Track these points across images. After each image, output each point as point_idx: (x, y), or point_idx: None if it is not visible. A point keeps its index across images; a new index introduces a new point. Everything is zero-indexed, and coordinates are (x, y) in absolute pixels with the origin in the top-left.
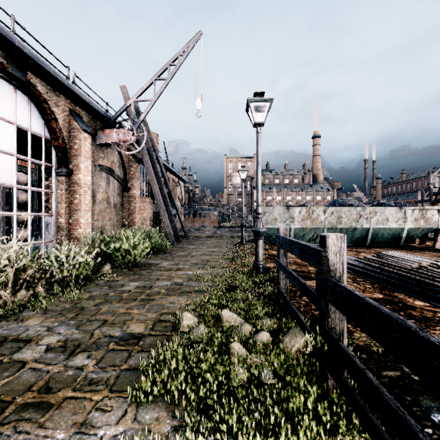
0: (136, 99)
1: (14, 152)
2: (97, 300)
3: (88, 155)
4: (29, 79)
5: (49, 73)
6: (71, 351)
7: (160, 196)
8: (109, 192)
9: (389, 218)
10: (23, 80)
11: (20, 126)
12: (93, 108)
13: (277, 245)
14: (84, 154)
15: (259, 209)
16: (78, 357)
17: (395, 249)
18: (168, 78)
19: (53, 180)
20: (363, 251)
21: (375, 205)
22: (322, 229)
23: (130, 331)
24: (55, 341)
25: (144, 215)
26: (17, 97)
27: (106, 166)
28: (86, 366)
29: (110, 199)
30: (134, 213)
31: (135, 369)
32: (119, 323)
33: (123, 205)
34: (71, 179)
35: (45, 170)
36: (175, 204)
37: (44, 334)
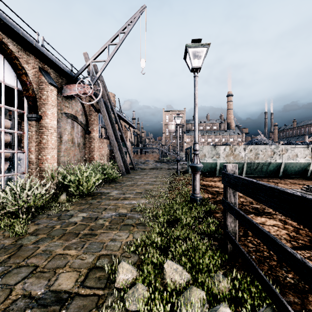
0: (93, 60)
1: None
2: (41, 234)
3: (54, 104)
4: (1, 38)
5: (18, 34)
6: None
7: (114, 137)
8: (74, 134)
9: (298, 155)
10: None
11: None
12: (59, 66)
13: (224, 184)
14: (51, 103)
15: (196, 146)
16: None
17: (305, 180)
18: (119, 43)
19: (25, 124)
20: (279, 182)
21: (284, 144)
22: (242, 163)
23: (57, 287)
24: None
25: (102, 152)
26: None
27: (71, 113)
28: None
29: (74, 139)
30: (94, 151)
31: None
32: (49, 272)
33: (85, 145)
34: (40, 123)
35: (19, 116)
36: (126, 144)
37: None
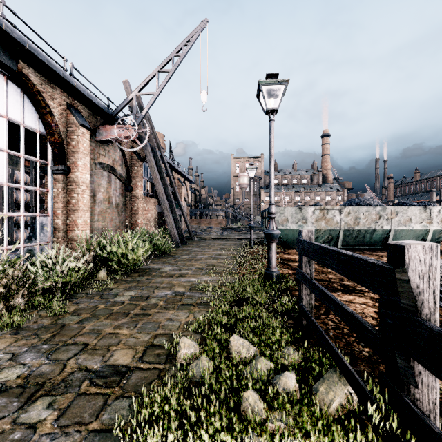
0: (138, 92)
1: (5, 147)
2: (83, 314)
3: (86, 152)
4: (20, 68)
5: (42, 62)
6: (30, 395)
7: (164, 196)
8: (111, 192)
9: (412, 219)
10: (14, 69)
11: (11, 119)
12: (92, 102)
13: (299, 252)
14: (82, 150)
15: (272, 208)
16: (35, 405)
17: None
18: (172, 69)
19: (49, 178)
20: (385, 255)
21: (395, 204)
22: (337, 230)
23: (113, 362)
24: (14, 376)
25: (148, 216)
26: (8, 89)
27: (108, 164)
28: (42, 422)
29: (111, 198)
30: (137, 214)
31: (108, 430)
32: (102, 349)
33: (126, 206)
34: (68, 177)
35: (41, 168)
36: (180, 204)
37: (4, 365)
